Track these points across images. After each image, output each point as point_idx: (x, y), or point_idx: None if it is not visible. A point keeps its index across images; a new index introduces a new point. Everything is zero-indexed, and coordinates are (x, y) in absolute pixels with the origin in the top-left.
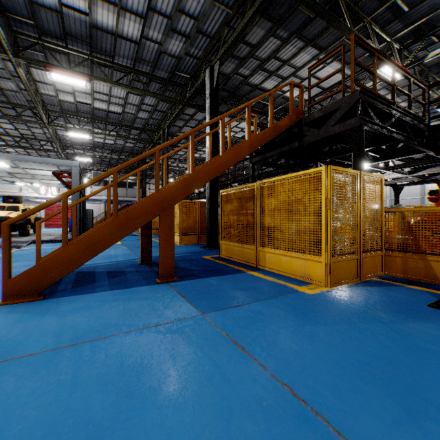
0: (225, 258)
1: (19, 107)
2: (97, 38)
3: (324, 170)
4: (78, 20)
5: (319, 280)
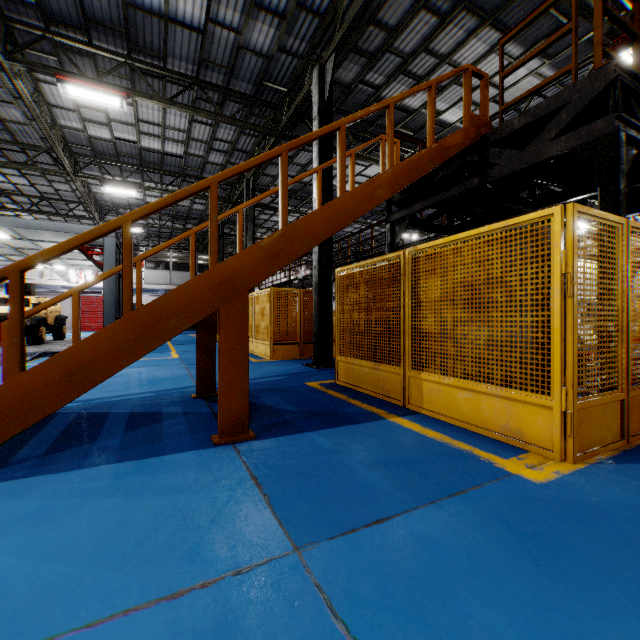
0: (344, 386)
1: (31, 150)
2: (137, 25)
3: (558, 215)
4: None
5: (545, 444)
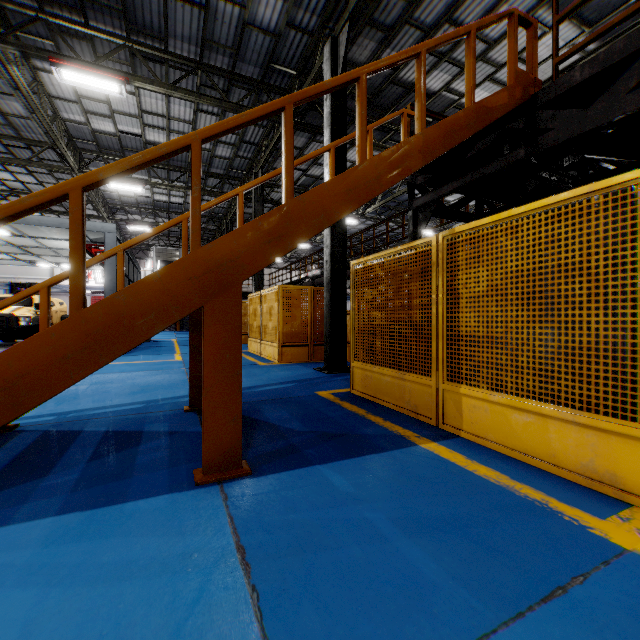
0: (361, 396)
1: (36, 146)
2: (135, 2)
3: None
4: None
5: None
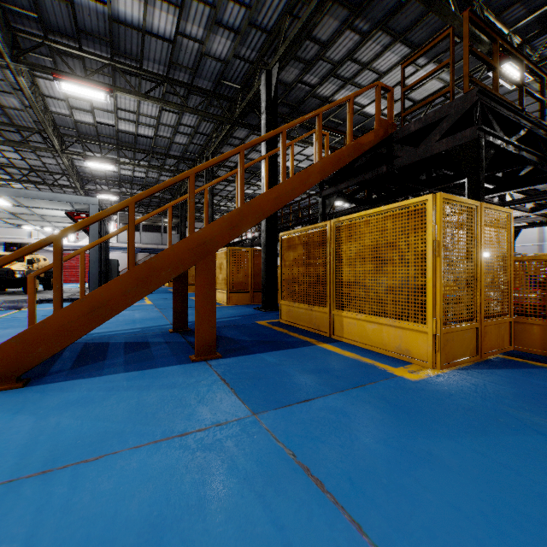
0: (286, 323)
1: (25, 130)
2: (120, 36)
3: (430, 200)
4: (93, 12)
5: (423, 358)
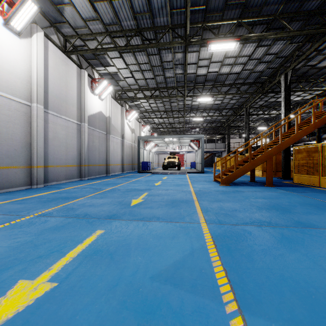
0: (296, 183)
1: (174, 111)
2: (219, 77)
3: None
4: (212, 75)
5: None
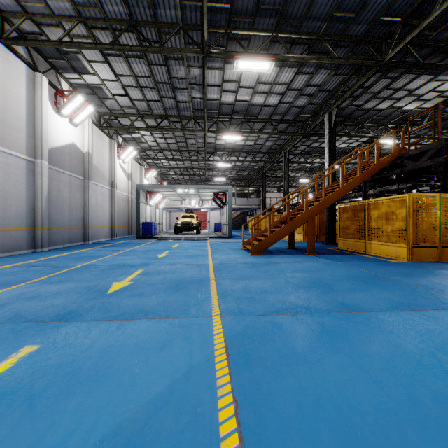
0: (342, 249)
1: (191, 152)
2: (250, 109)
3: (407, 196)
4: (242, 104)
5: (404, 258)
